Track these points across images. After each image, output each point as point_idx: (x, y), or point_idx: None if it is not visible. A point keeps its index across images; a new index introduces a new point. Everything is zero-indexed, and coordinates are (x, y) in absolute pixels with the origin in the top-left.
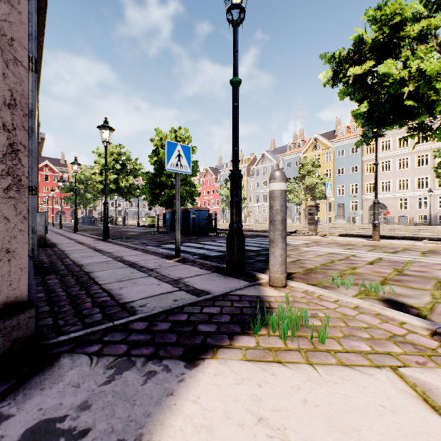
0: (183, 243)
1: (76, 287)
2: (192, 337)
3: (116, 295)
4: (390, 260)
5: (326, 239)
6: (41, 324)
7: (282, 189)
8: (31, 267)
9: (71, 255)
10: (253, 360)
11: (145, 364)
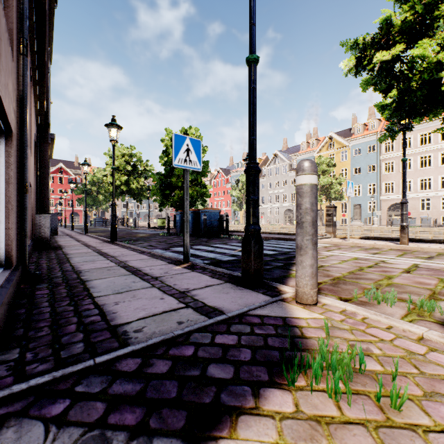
0: (193, 246)
1: (65, 301)
2: (200, 391)
3: (109, 313)
4: (429, 268)
5: (347, 242)
6: (2, 359)
7: (312, 183)
8: (11, 278)
9: (72, 260)
10: None
11: None
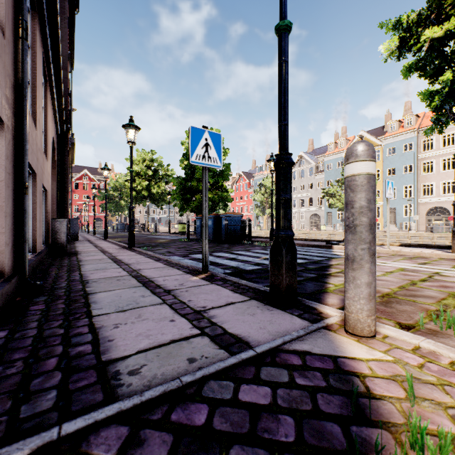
0: (214, 253)
1: (57, 320)
2: None
3: (104, 340)
4: None
5: (387, 250)
6: None
7: (370, 173)
8: None
9: (84, 267)
10: None
11: None
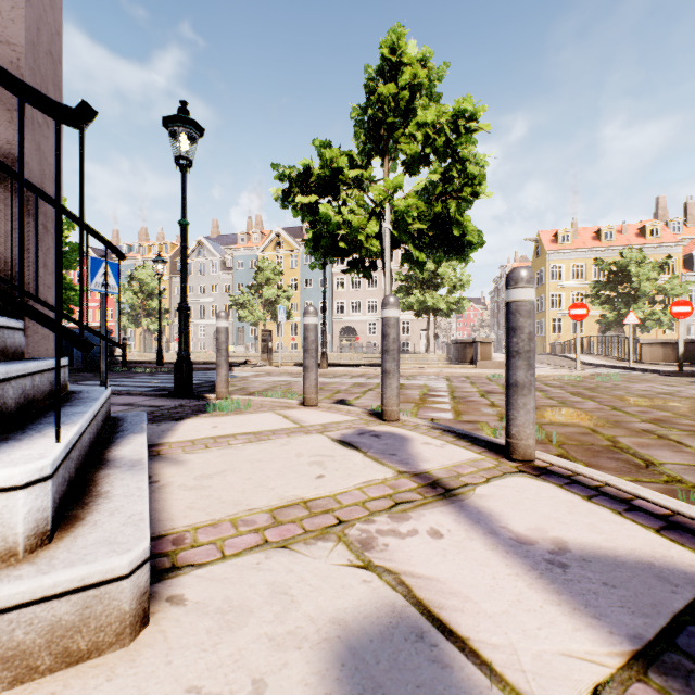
0: (80, 382)
1: None
2: (172, 417)
3: None
4: (322, 383)
5: (280, 369)
6: None
7: (226, 326)
8: None
9: None
10: (211, 417)
11: (153, 424)
